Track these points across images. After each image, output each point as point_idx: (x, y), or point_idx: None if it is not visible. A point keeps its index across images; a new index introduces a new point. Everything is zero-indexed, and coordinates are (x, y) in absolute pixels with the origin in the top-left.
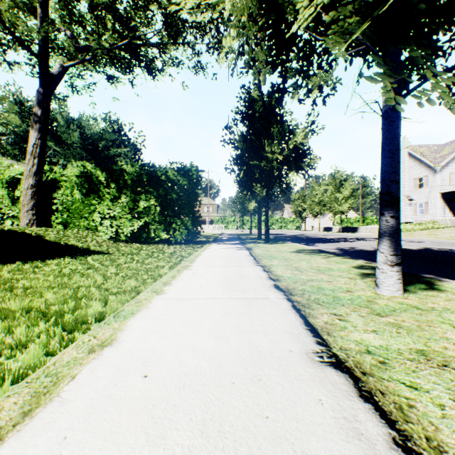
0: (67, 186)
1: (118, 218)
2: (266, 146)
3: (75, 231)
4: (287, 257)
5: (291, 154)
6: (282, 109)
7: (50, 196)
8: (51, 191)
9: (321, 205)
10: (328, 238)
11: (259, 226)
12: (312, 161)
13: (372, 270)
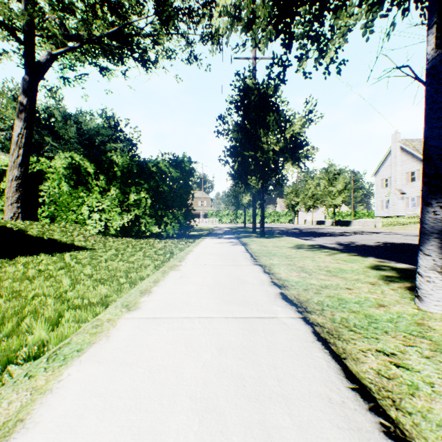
0: (55, 178)
1: (107, 211)
2: (262, 136)
3: (61, 225)
4: (287, 253)
5: (288, 144)
6: (278, 97)
7: (38, 189)
8: (38, 183)
9: (314, 198)
10: (323, 232)
11: (254, 219)
12: (310, 152)
13: (392, 271)
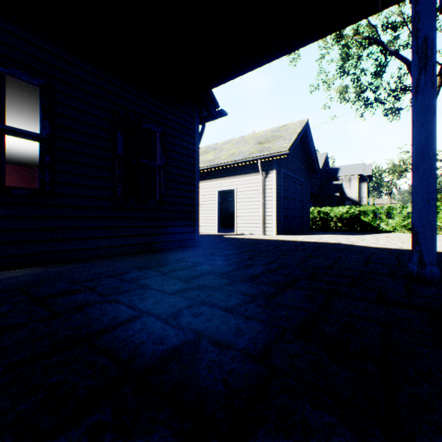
0: None
1: None
2: None
3: None
4: None
5: None
6: None
7: None
8: None
9: None
10: None
11: None
12: None
13: None
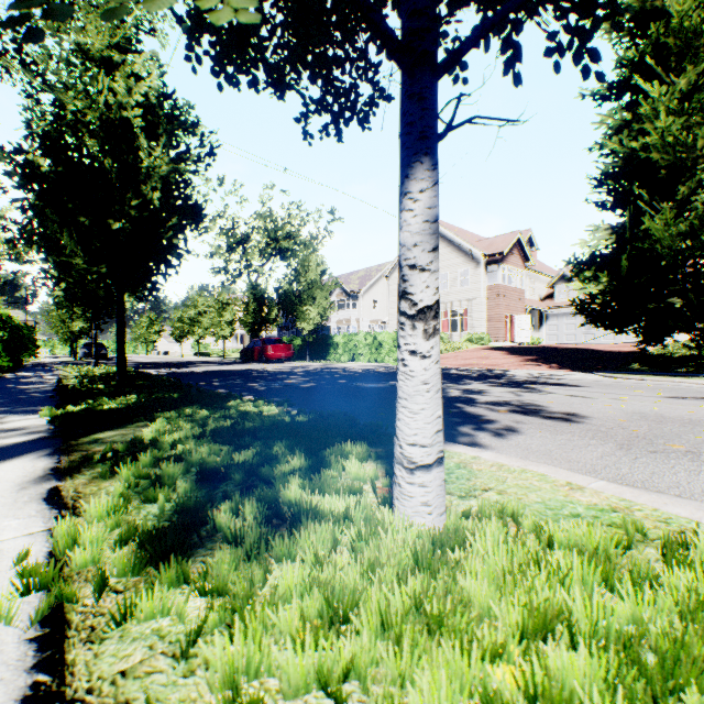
0: None
1: None
2: None
3: None
4: None
5: None
6: None
7: None
8: None
9: None
10: None
11: None
12: None
13: None
